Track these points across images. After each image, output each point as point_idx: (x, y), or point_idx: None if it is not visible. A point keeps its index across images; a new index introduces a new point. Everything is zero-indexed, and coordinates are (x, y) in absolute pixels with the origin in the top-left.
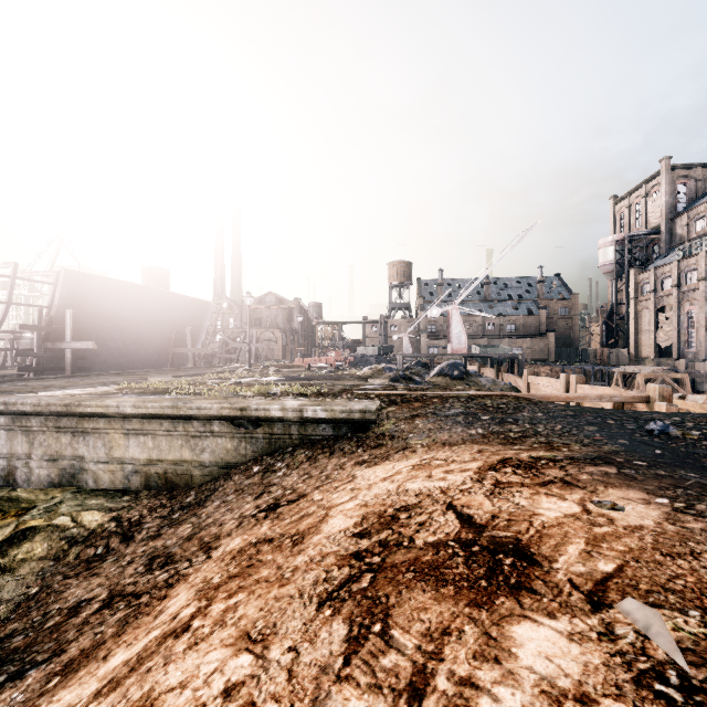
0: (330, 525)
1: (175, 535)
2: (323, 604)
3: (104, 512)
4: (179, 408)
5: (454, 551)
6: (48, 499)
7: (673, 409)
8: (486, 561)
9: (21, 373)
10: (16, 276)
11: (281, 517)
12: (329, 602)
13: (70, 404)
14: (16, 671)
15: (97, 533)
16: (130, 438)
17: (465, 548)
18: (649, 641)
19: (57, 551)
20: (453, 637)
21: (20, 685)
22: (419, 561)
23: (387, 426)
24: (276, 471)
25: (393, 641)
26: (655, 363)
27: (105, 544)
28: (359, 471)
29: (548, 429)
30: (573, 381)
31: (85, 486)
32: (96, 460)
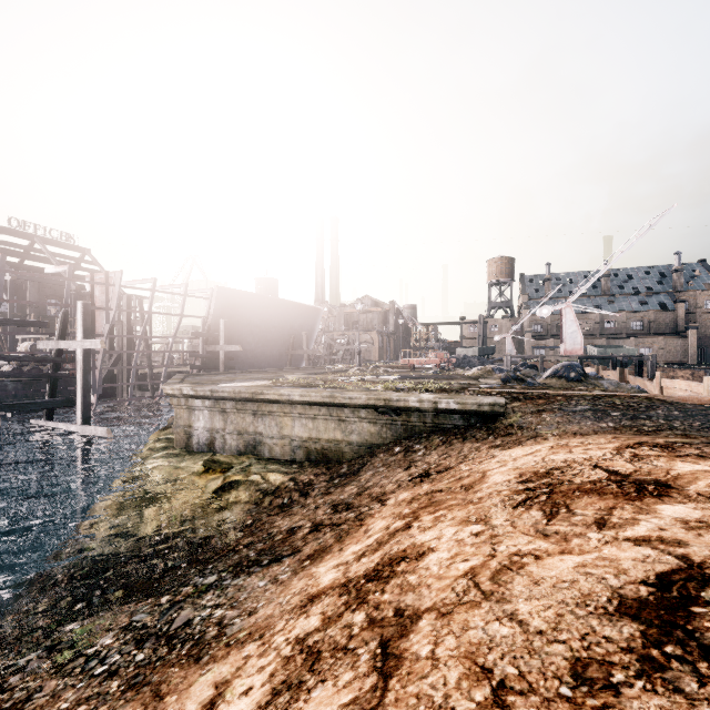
0: (493, 479)
1: (344, 492)
2: (516, 507)
3: (283, 474)
4: (335, 397)
5: (608, 484)
6: (240, 463)
7: None
8: (634, 487)
9: (181, 371)
10: (186, 294)
11: (436, 480)
12: (520, 506)
13: (255, 393)
14: (273, 558)
15: (281, 488)
16: (296, 420)
17: (616, 482)
18: None
19: (256, 499)
20: (618, 509)
21: (282, 564)
22: (581, 489)
23: (514, 419)
24: (416, 451)
25: (577, 513)
26: None
27: (289, 496)
28: (495, 452)
29: (685, 424)
30: None
31: (263, 455)
32: (271, 436)
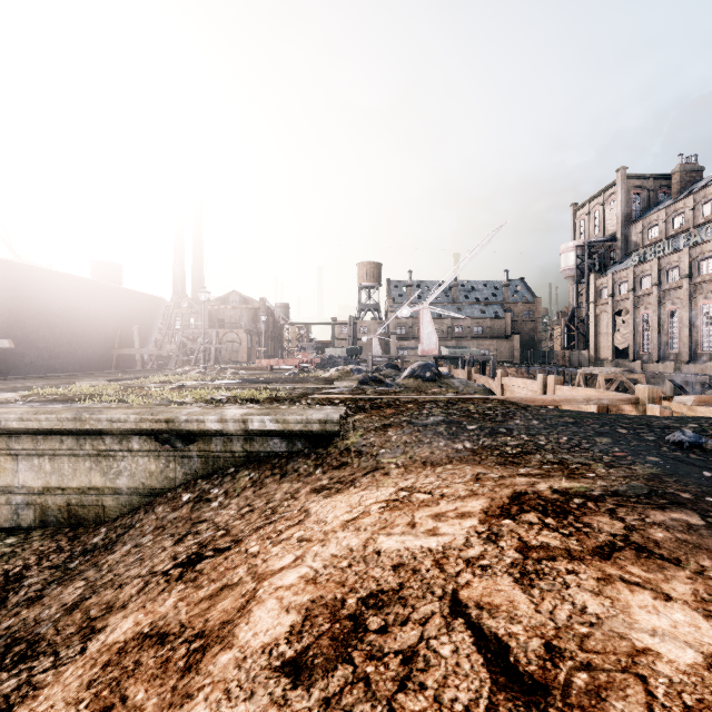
0: (252, 625)
1: (57, 600)
2: None
3: None
4: (83, 420)
5: None
6: None
7: (667, 412)
8: None
9: None
10: None
11: (198, 581)
12: None
13: None
14: None
15: None
16: (20, 460)
17: None
18: None
19: None
20: None
21: None
22: None
23: (353, 440)
24: (211, 500)
25: None
26: (614, 365)
27: None
28: (315, 502)
29: (552, 441)
30: (551, 382)
31: None
32: None
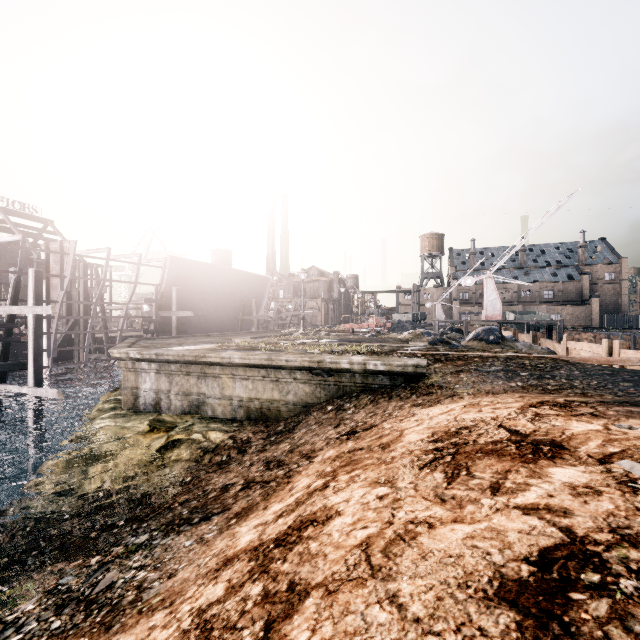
0: (408, 438)
1: (278, 449)
2: (422, 468)
3: (223, 432)
4: (272, 360)
5: (508, 444)
6: (183, 422)
7: None
8: (531, 448)
9: (137, 335)
10: (140, 263)
11: (361, 438)
12: (426, 467)
13: (198, 356)
14: (203, 516)
15: (221, 446)
16: (236, 381)
17: (515, 443)
18: (631, 473)
19: (196, 456)
20: (513, 473)
21: (211, 522)
22: (483, 449)
23: (435, 379)
24: (346, 409)
25: (476, 476)
26: None
27: (227, 454)
28: (416, 410)
29: (584, 383)
30: (616, 346)
31: (206, 415)
32: (213, 396)
